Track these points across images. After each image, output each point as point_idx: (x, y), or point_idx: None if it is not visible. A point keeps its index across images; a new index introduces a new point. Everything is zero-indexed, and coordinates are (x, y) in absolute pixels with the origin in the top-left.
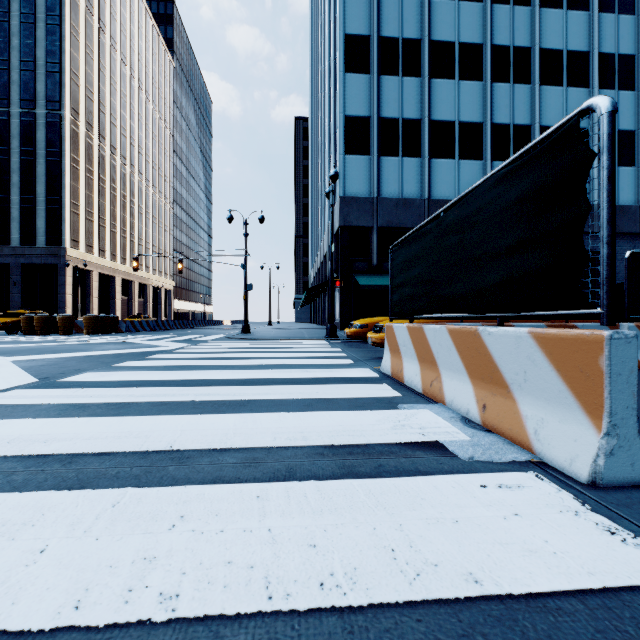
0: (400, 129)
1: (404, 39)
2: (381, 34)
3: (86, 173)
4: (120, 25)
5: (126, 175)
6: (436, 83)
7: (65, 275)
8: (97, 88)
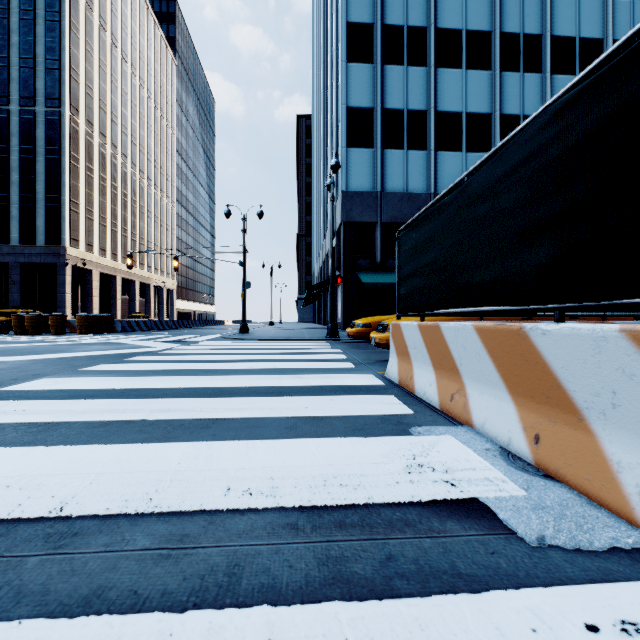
0: (405, 121)
1: (409, 27)
2: (385, 22)
3: (86, 171)
4: (121, 22)
5: (127, 174)
6: (442, 73)
7: (65, 274)
8: (97, 85)
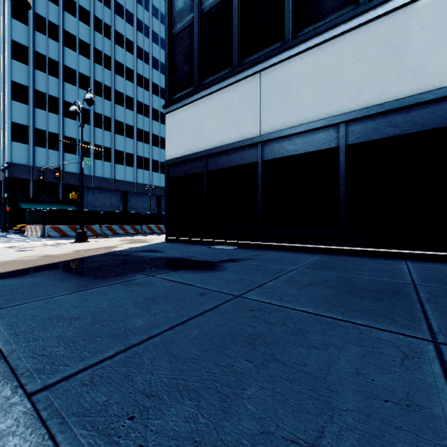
0: (47, 136)
1: (49, 95)
2: (36, 88)
3: None
4: None
5: None
6: (67, 120)
7: None
8: None
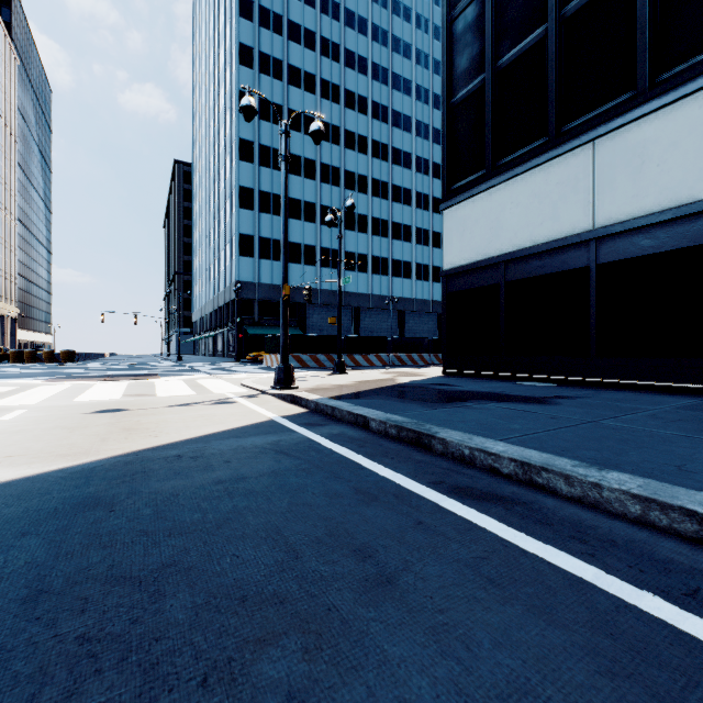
0: (271, 245)
1: (274, 194)
2: (261, 189)
3: None
4: None
5: None
6: (291, 221)
7: None
8: None
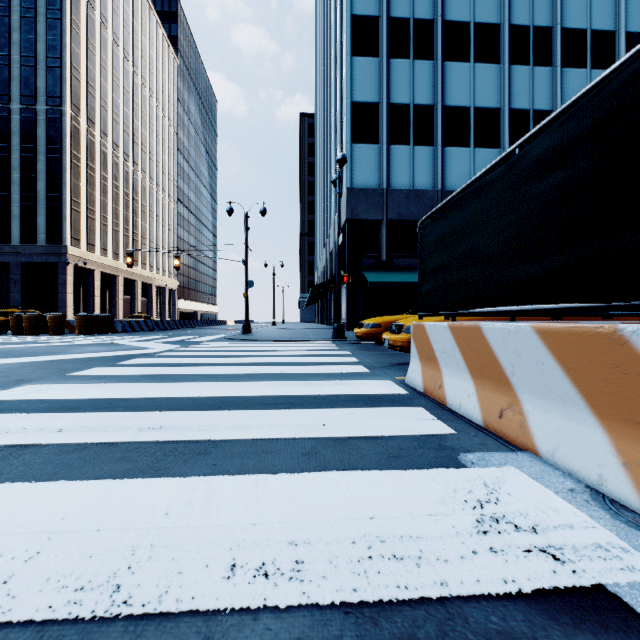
0: (411, 116)
1: (415, 20)
2: (391, 14)
3: (87, 170)
4: (123, 21)
5: (129, 173)
6: (450, 66)
7: (66, 274)
8: (99, 84)
